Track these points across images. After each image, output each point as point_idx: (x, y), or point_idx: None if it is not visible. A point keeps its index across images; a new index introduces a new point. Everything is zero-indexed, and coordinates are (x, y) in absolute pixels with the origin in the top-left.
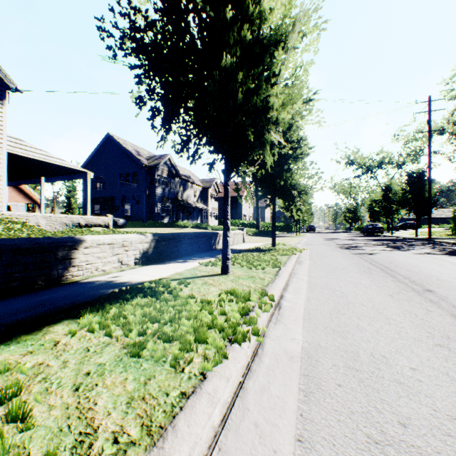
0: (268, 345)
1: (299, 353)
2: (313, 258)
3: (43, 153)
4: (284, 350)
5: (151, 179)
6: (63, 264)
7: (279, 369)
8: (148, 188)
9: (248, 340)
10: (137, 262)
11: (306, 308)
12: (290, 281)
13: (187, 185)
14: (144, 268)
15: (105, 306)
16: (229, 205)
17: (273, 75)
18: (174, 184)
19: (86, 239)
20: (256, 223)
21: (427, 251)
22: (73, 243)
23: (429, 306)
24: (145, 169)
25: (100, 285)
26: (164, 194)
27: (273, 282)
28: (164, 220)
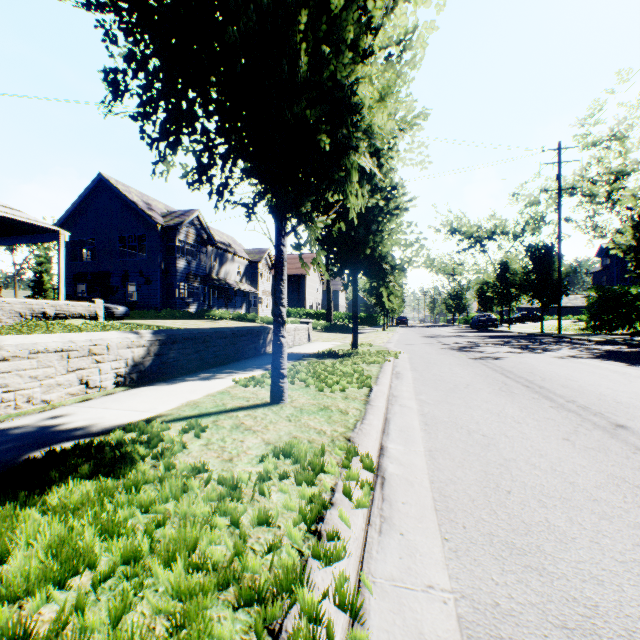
0: (376, 619)
1: None
2: (417, 366)
3: None
4: (419, 639)
5: (171, 247)
6: None
7: None
8: (165, 260)
9: (326, 635)
10: (122, 382)
11: (433, 478)
12: (390, 412)
13: (225, 257)
14: (132, 393)
15: None
16: (284, 280)
17: (367, 26)
18: (206, 254)
19: (3, 343)
20: (327, 313)
21: (568, 353)
22: None
23: None
24: (160, 230)
25: (16, 438)
26: (190, 270)
27: (363, 419)
28: (189, 308)
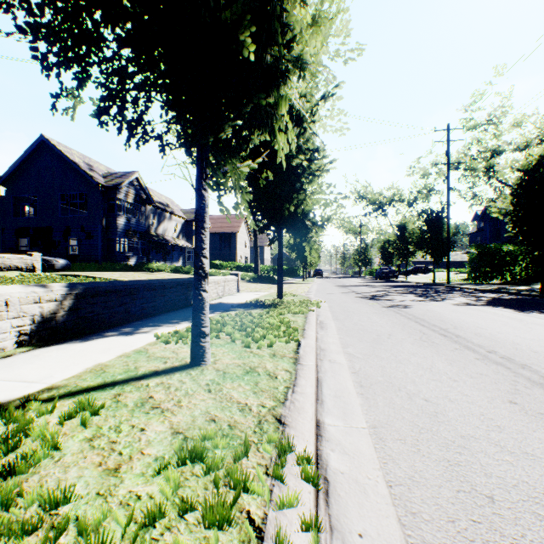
0: None
1: None
2: (338, 315)
3: None
4: None
5: (113, 206)
6: None
7: None
8: (105, 217)
9: None
10: (26, 340)
11: (389, 478)
12: (320, 370)
13: (163, 216)
14: (34, 354)
15: None
16: (205, 229)
17: None
18: (145, 213)
19: None
20: (255, 266)
21: (463, 300)
22: None
23: None
24: (101, 189)
25: None
26: (130, 226)
27: (295, 386)
28: (129, 261)
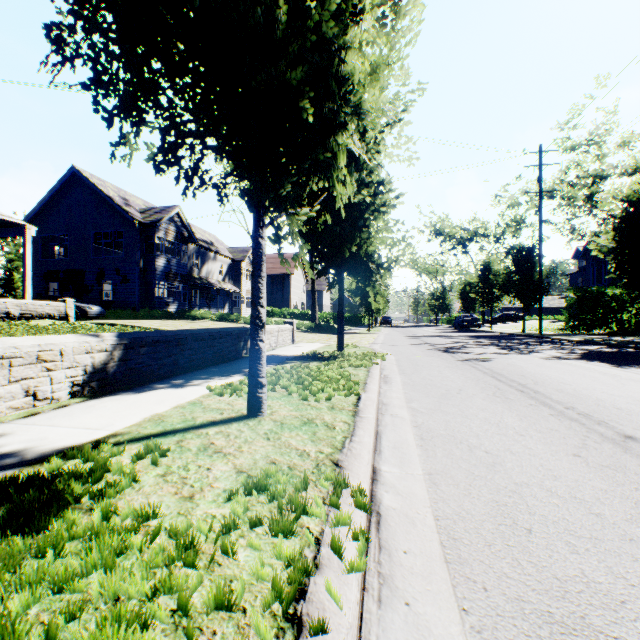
0: None
1: None
2: (405, 369)
3: None
4: None
5: (151, 244)
6: None
7: None
8: (143, 257)
9: None
10: (79, 391)
11: (437, 513)
12: (381, 423)
13: (207, 256)
14: (89, 405)
15: None
16: (262, 277)
17: None
18: (187, 252)
19: None
20: (312, 313)
21: (553, 353)
22: None
23: None
24: (138, 227)
25: None
26: (170, 268)
27: (353, 436)
28: (169, 308)
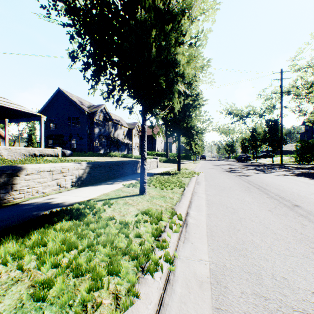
0: (179, 268)
1: (208, 278)
2: (207, 179)
3: (5, 100)
4: (194, 274)
5: (91, 122)
6: (5, 189)
7: (191, 301)
8: (89, 128)
9: (160, 268)
10: (74, 185)
11: (207, 224)
12: (192, 199)
13: (117, 127)
14: (79, 189)
15: (30, 230)
16: (145, 140)
17: (180, 34)
18: (108, 125)
19: (27, 168)
20: (166, 153)
21: (283, 173)
22: (14, 171)
23: (302, 220)
24: (86, 114)
25: (35, 207)
26: (101, 133)
27: (180, 201)
28: (100, 151)
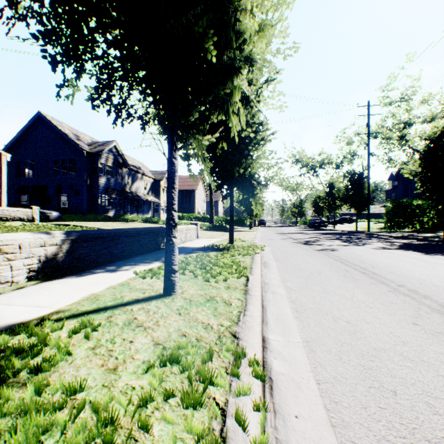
0: None
1: None
2: (278, 257)
3: None
4: None
5: (96, 168)
6: None
7: None
8: (90, 177)
9: None
10: (34, 276)
11: (318, 377)
12: (265, 299)
13: (136, 176)
14: (41, 286)
15: None
16: (175, 189)
17: None
18: (122, 174)
19: None
20: (210, 217)
21: (380, 245)
22: None
23: None
24: (86, 155)
25: None
26: (110, 185)
27: (245, 311)
28: (109, 213)
